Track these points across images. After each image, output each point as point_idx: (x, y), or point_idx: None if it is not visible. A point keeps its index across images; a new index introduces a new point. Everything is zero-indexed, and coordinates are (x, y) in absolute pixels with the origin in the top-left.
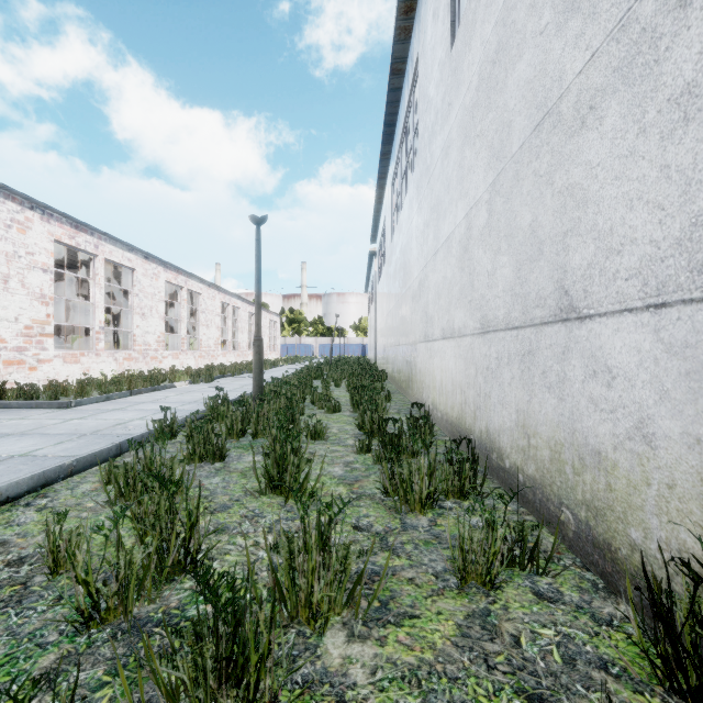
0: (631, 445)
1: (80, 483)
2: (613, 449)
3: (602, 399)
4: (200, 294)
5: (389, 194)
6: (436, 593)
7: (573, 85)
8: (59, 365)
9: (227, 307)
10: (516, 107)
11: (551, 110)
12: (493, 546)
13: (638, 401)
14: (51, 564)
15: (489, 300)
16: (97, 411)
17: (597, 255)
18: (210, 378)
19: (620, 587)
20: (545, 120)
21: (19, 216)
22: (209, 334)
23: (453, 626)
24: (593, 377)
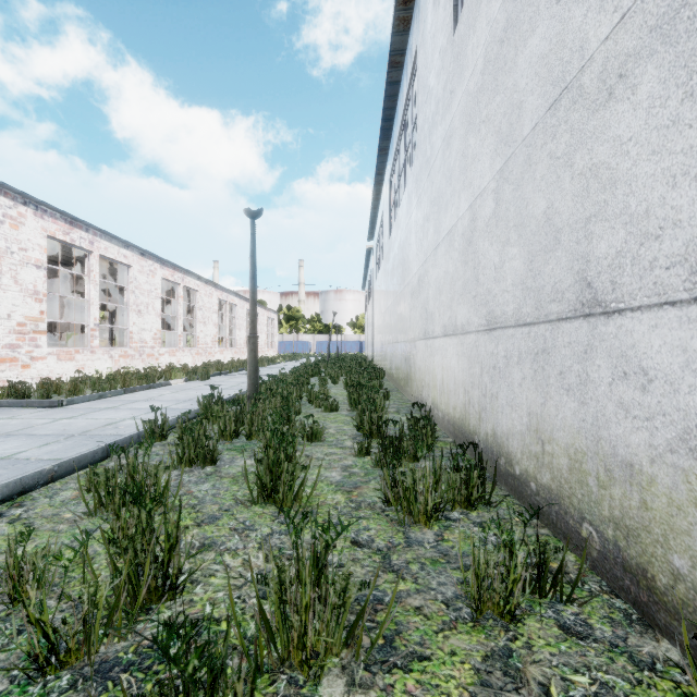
0: (673, 459)
1: (60, 490)
2: (649, 462)
3: (635, 404)
4: (197, 291)
5: (387, 190)
6: (448, 627)
7: (598, 53)
8: (53, 362)
9: (225, 304)
10: (528, 85)
11: (571, 84)
12: (513, 572)
13: (683, 408)
14: (10, 591)
15: (496, 295)
16: (88, 410)
17: (628, 241)
18: (206, 375)
19: (658, 620)
20: (563, 96)
21: (11, 212)
22: (206, 331)
23: (470, 671)
24: (624, 379)
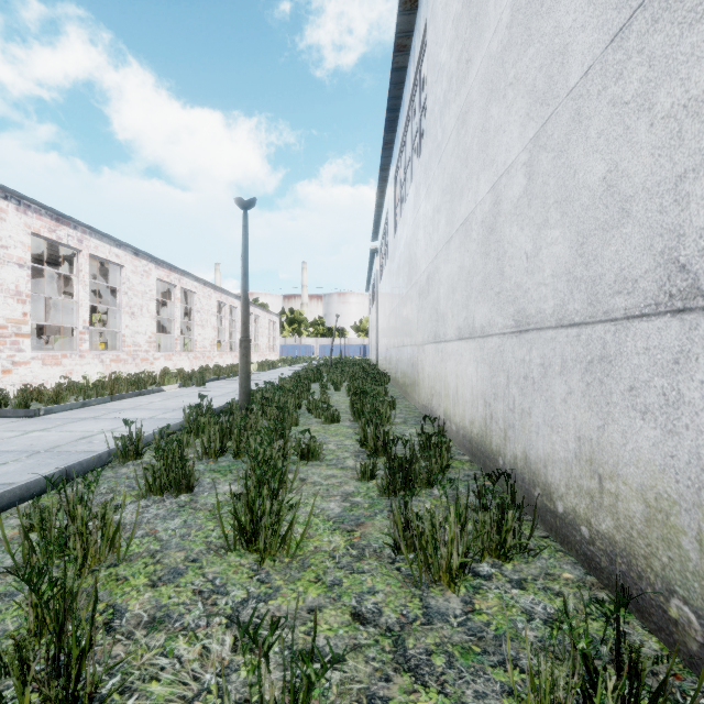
0: None
1: None
2: None
3: None
4: (195, 293)
5: (392, 187)
6: None
7: None
8: (38, 367)
9: (224, 306)
10: (577, 21)
11: None
12: None
13: None
14: None
15: (528, 289)
16: (66, 420)
17: None
18: (202, 381)
19: None
20: (635, 18)
21: None
22: (204, 334)
23: None
24: None
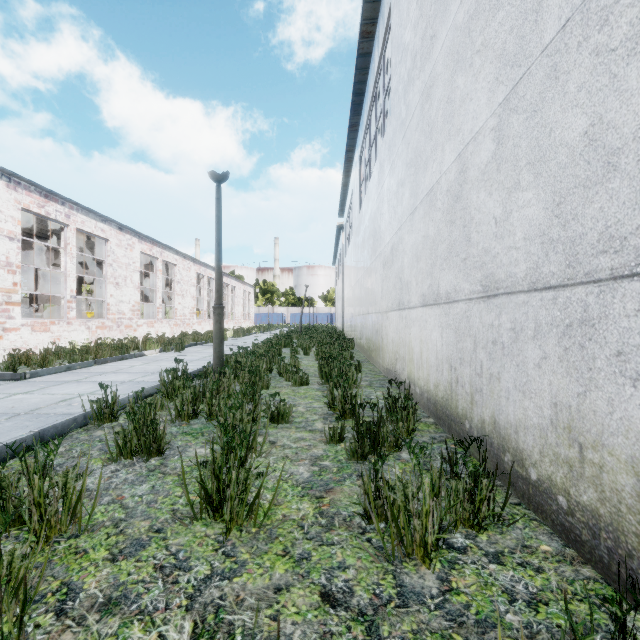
0: None
1: None
2: None
3: None
4: (175, 265)
5: (357, 166)
6: None
7: None
8: (27, 333)
9: (203, 277)
10: None
11: None
12: None
13: None
14: None
15: (497, 254)
16: (50, 383)
17: None
18: (181, 346)
19: None
20: None
21: None
22: (184, 303)
23: None
24: None
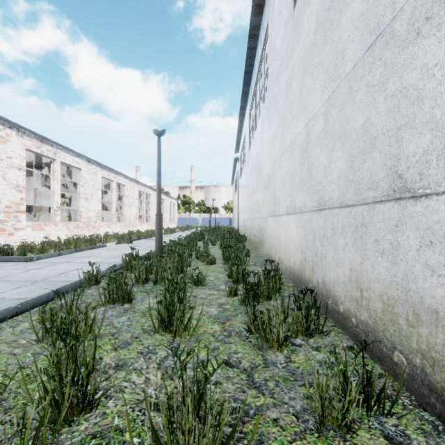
0: None
1: (21, 322)
2: None
3: (440, 266)
4: (125, 186)
5: (247, 120)
6: (299, 437)
7: (408, 4)
8: (29, 231)
9: (143, 193)
10: (350, 37)
11: (384, 31)
12: (348, 395)
13: None
14: None
15: (325, 185)
16: (50, 263)
17: (434, 142)
18: (130, 240)
19: None
20: (377, 40)
21: (1, 133)
22: (130, 211)
23: None
24: (430, 246)
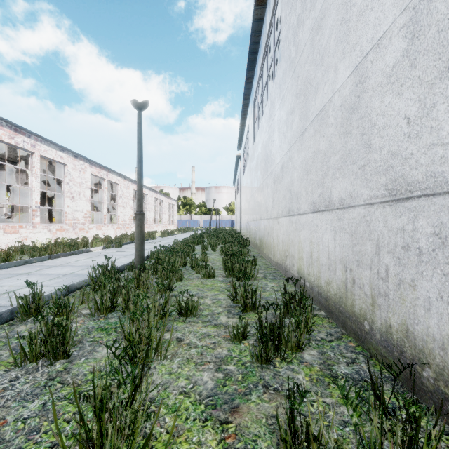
0: None
1: None
2: None
3: None
4: (118, 184)
5: (251, 109)
6: None
7: None
8: (0, 235)
9: None
10: None
11: None
12: None
13: None
14: None
15: (411, 155)
16: (5, 276)
17: None
18: (119, 244)
19: None
20: None
21: None
22: (125, 212)
23: None
24: None
